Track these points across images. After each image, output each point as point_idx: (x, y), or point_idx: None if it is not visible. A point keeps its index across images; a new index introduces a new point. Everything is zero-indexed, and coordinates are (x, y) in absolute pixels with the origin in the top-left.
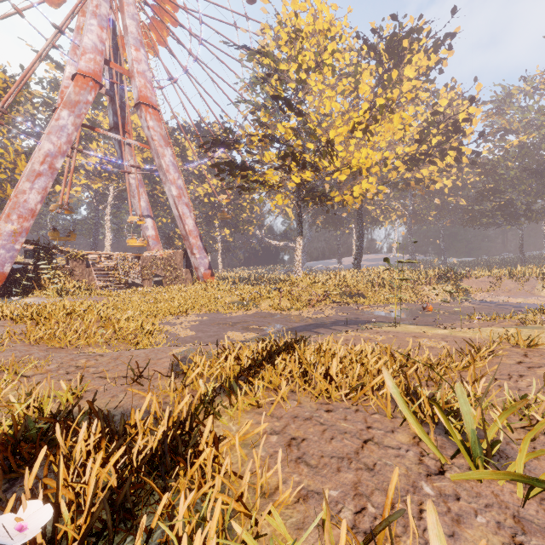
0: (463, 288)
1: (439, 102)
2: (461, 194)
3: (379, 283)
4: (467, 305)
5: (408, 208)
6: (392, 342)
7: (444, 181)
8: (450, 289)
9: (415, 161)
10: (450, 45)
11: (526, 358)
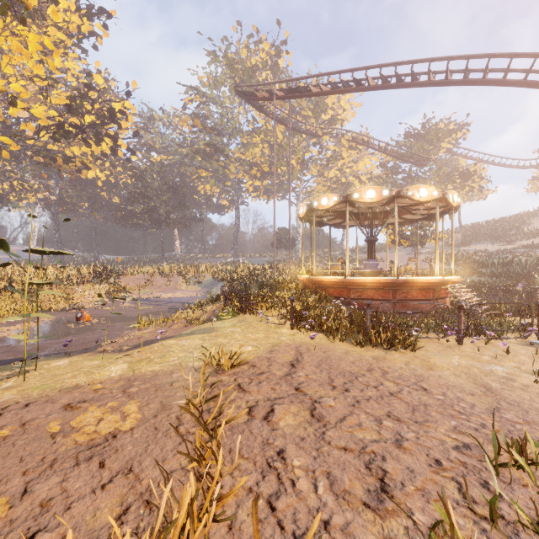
0: (122, 286)
1: (95, 77)
2: (115, 192)
3: (3, 286)
4: (128, 306)
5: (54, 191)
6: (2, 466)
7: (98, 173)
8: (109, 288)
9: (65, 131)
10: (106, 24)
11: (246, 392)
